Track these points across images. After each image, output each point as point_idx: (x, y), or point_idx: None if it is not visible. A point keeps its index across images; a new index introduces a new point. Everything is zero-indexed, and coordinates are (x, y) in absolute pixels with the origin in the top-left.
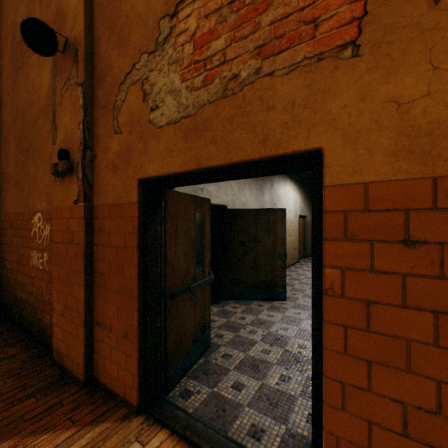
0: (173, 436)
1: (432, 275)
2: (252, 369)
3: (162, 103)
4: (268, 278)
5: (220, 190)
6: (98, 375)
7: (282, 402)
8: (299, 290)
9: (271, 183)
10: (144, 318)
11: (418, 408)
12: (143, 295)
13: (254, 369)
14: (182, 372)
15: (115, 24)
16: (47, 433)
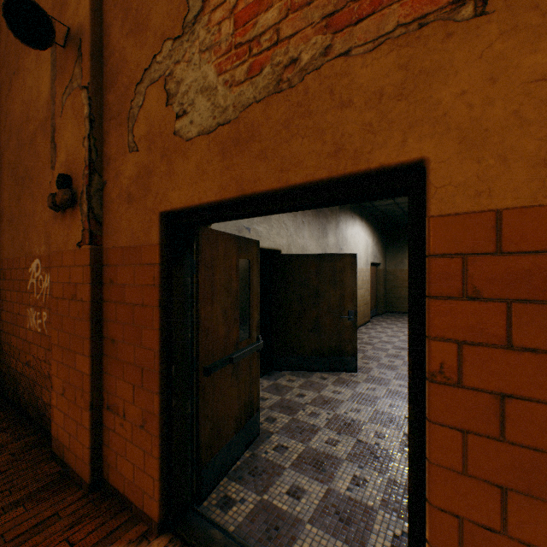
0: None
1: None
2: (314, 467)
3: (191, 107)
4: (333, 343)
5: (271, 230)
6: (108, 476)
7: (356, 516)
8: (373, 357)
9: (336, 222)
10: (168, 401)
11: None
12: (167, 370)
13: (317, 467)
14: (221, 471)
15: (130, 3)
16: None
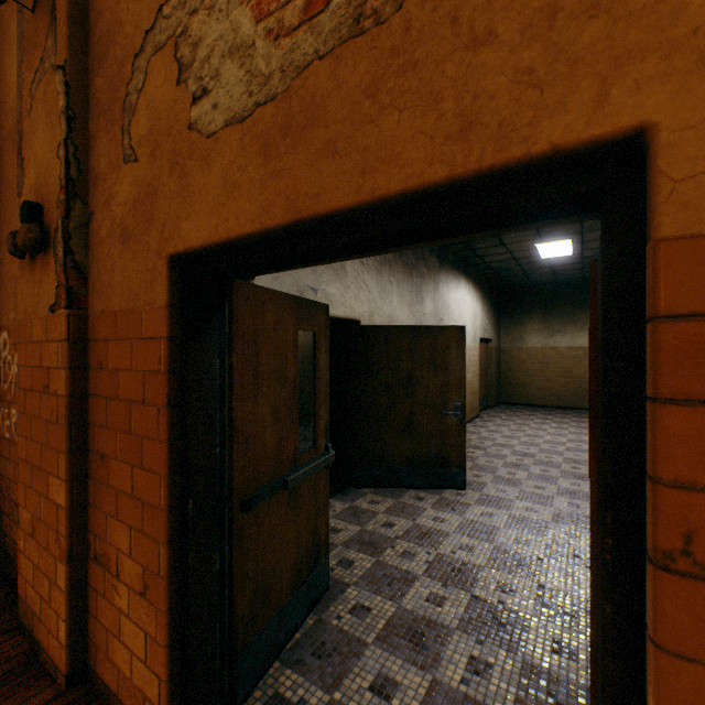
0: None
1: None
2: (411, 642)
3: (214, 81)
4: (433, 449)
5: (347, 292)
6: (96, 663)
7: None
8: (486, 467)
9: (435, 283)
10: (183, 556)
11: None
12: (181, 506)
13: (415, 642)
14: (269, 654)
15: None
16: None
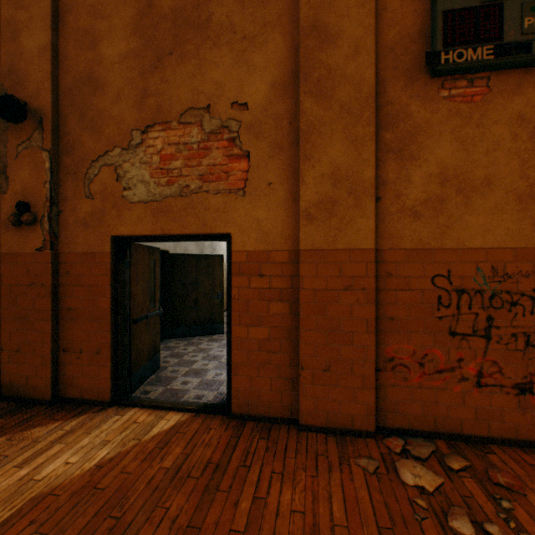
0: (143, 409)
1: (268, 287)
2: (195, 374)
3: (134, 187)
4: (208, 315)
5: None
6: (65, 393)
7: (216, 383)
8: None
9: None
10: (116, 336)
11: (264, 339)
12: (115, 320)
13: (197, 374)
14: (141, 380)
15: (87, 112)
16: (37, 428)
